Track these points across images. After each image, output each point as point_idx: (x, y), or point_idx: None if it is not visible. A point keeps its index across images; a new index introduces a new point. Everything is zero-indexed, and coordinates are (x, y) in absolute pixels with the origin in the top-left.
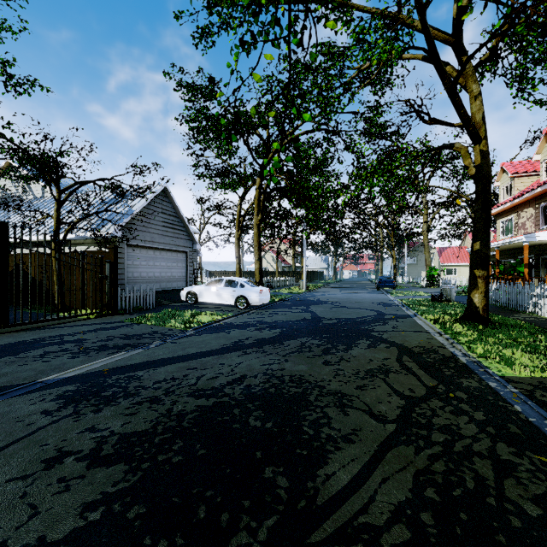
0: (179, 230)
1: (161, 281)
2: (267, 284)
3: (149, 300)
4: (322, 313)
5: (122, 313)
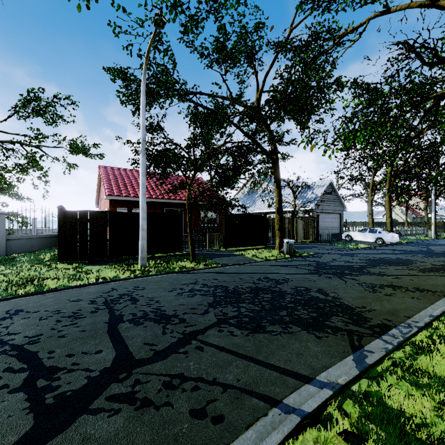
0: (336, 202)
1: (328, 229)
2: (395, 232)
3: (329, 237)
4: (436, 249)
5: (320, 242)
